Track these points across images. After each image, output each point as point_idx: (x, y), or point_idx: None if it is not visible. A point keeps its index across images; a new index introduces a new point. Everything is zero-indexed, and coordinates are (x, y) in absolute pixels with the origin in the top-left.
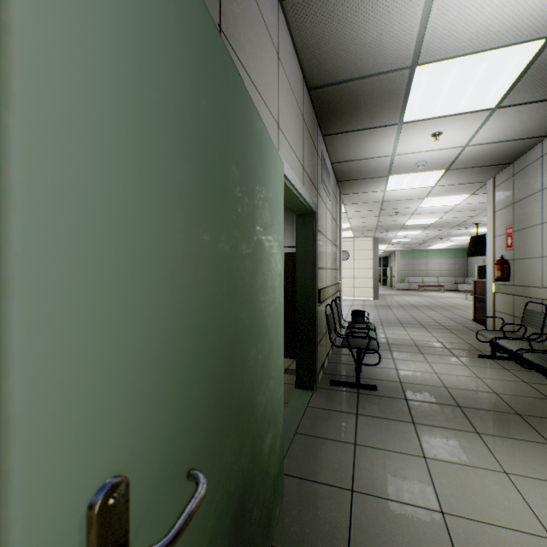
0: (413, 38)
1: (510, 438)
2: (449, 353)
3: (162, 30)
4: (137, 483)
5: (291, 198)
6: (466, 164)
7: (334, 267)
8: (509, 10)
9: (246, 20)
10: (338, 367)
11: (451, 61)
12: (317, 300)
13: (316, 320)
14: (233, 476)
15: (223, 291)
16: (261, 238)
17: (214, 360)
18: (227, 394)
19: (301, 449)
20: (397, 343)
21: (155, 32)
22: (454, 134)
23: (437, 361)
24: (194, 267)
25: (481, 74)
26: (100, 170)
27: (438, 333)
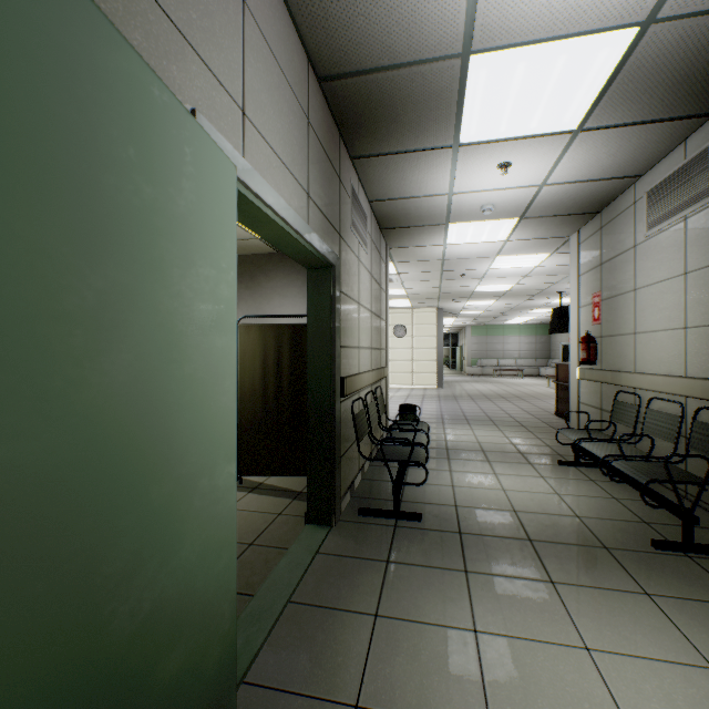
0: (461, 4)
1: (595, 587)
2: (523, 460)
3: None
4: None
5: (284, 239)
6: (544, 211)
7: (376, 345)
8: None
9: None
10: (374, 487)
11: (517, 51)
12: (338, 393)
13: (336, 422)
14: None
15: None
16: (132, 284)
17: None
18: None
19: (290, 631)
20: (458, 447)
21: None
22: (527, 167)
23: (507, 473)
24: None
25: (558, 76)
26: None
27: (512, 432)
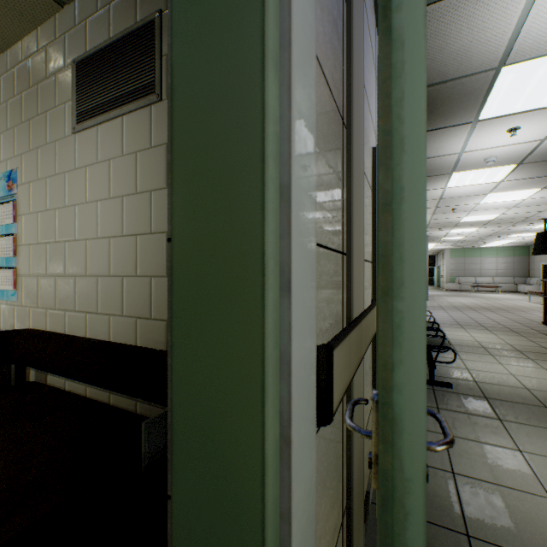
0: (504, 41)
1: None
2: (522, 356)
3: None
4: None
5: None
6: (542, 157)
7: None
8: None
9: (366, 52)
10: None
11: (542, 59)
12: None
13: None
14: None
15: None
16: None
17: None
18: None
19: None
20: (460, 344)
21: None
22: (533, 128)
23: (510, 363)
24: None
25: None
26: None
27: (505, 336)
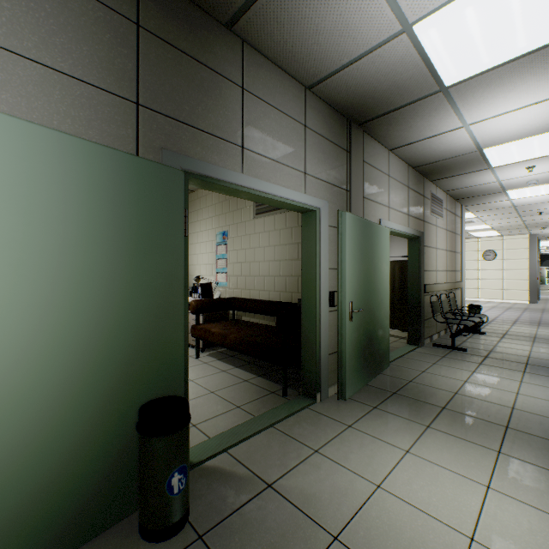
0: (471, 144)
1: (547, 376)
2: None
3: (355, 234)
4: (353, 305)
5: (399, 234)
6: None
7: (450, 269)
8: (529, 127)
9: (372, 182)
10: (444, 340)
11: (507, 144)
12: (422, 291)
13: (421, 303)
14: (367, 326)
15: (365, 278)
16: (377, 262)
17: (363, 293)
18: (366, 304)
19: (402, 360)
20: (514, 334)
21: (354, 235)
22: (548, 165)
23: (541, 346)
24: (359, 273)
25: (537, 143)
26: (350, 261)
27: None
